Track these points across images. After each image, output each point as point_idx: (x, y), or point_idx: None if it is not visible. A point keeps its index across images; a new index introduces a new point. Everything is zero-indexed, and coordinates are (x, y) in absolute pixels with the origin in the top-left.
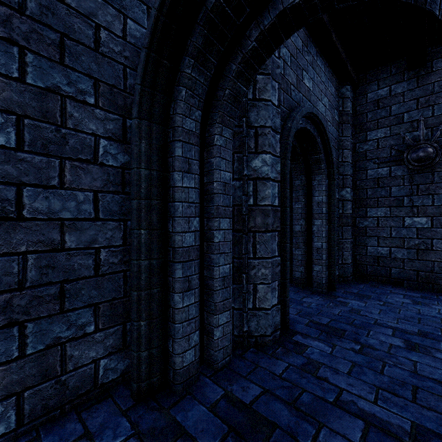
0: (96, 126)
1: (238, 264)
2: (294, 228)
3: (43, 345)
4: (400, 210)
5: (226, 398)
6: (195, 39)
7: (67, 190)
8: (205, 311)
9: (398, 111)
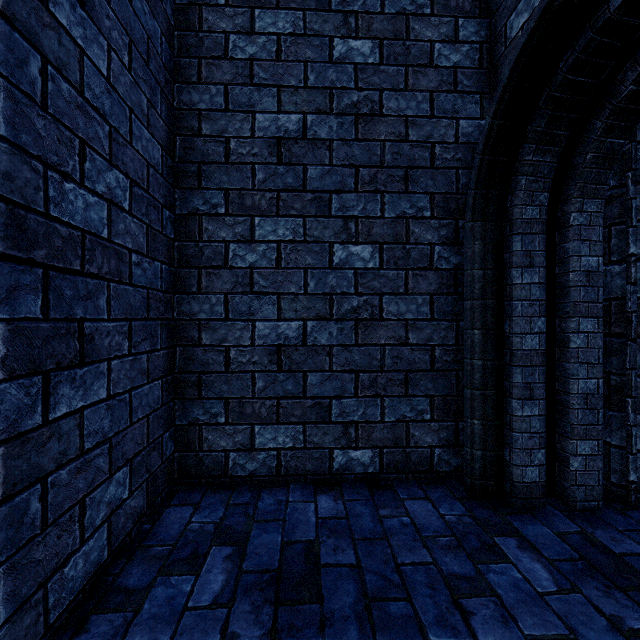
0: (431, 236)
1: (617, 383)
2: None
3: (394, 418)
4: None
5: (582, 535)
6: (536, 125)
7: (410, 296)
8: (556, 433)
9: None
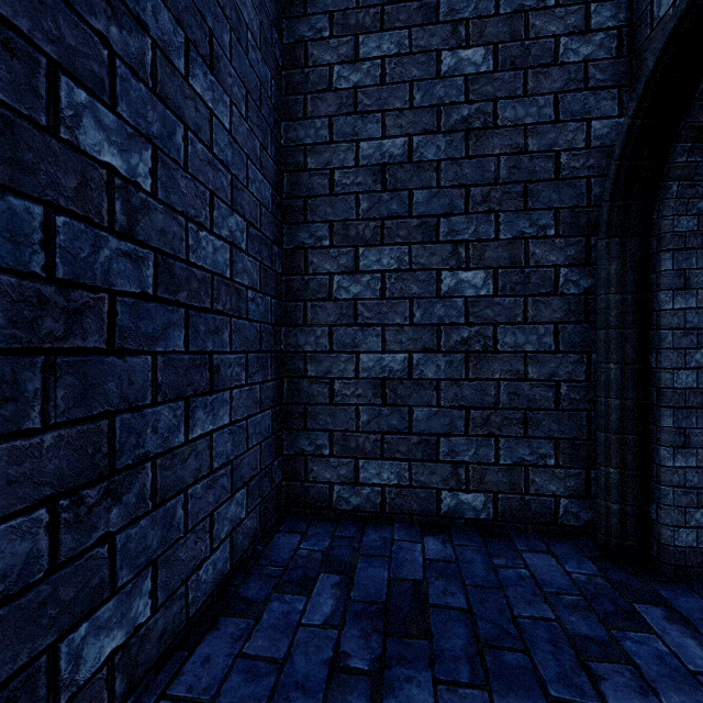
0: (556, 257)
1: None
2: None
3: (510, 461)
4: None
5: None
6: (691, 119)
7: (529, 325)
8: None
9: None
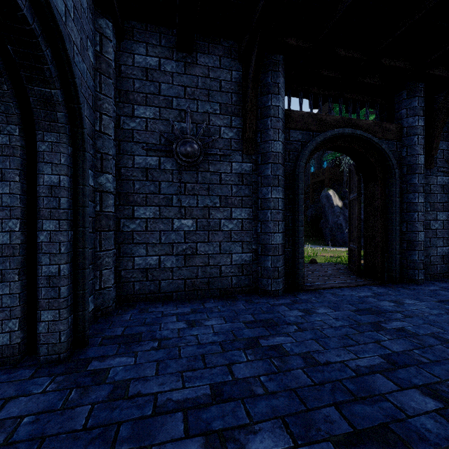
0: None
1: None
2: None
3: None
4: (170, 210)
5: None
6: None
7: None
8: None
9: (167, 92)
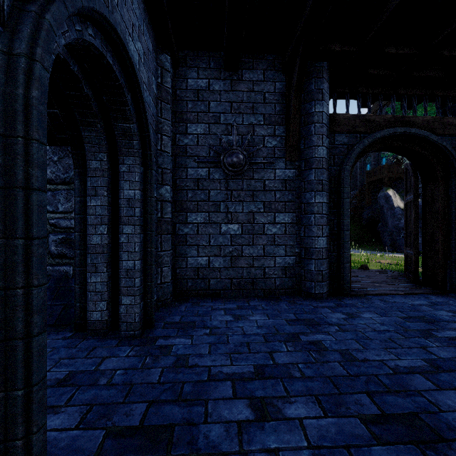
0: None
1: None
2: (89, 239)
3: None
4: (218, 216)
5: None
6: None
7: None
8: None
9: (216, 109)
